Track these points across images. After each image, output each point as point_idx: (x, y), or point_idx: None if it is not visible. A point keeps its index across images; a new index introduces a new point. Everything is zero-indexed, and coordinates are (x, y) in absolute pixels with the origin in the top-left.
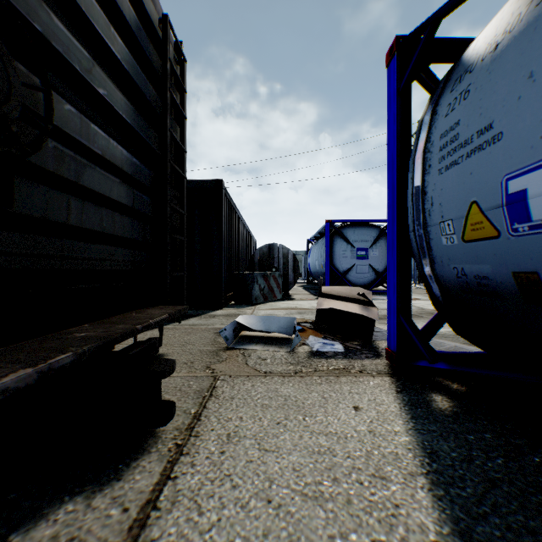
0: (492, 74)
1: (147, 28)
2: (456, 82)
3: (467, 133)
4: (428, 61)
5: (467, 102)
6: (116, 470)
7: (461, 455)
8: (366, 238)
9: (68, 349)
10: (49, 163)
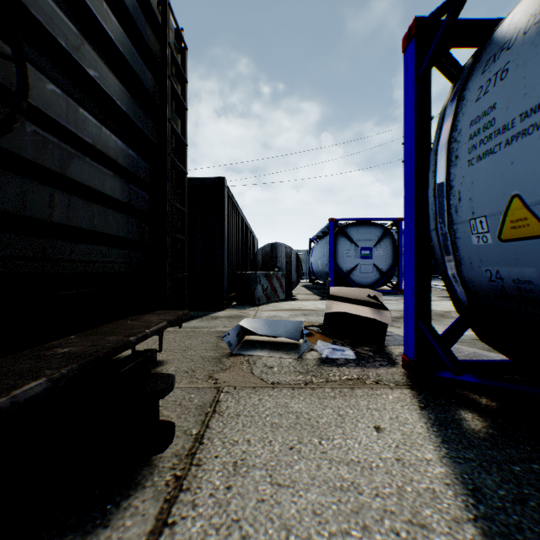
0: (539, 47)
1: (145, 11)
2: (488, 62)
3: (507, 117)
4: (449, 45)
5: (505, 83)
6: (103, 512)
7: (511, 493)
8: (370, 237)
9: (42, 372)
10: (27, 149)
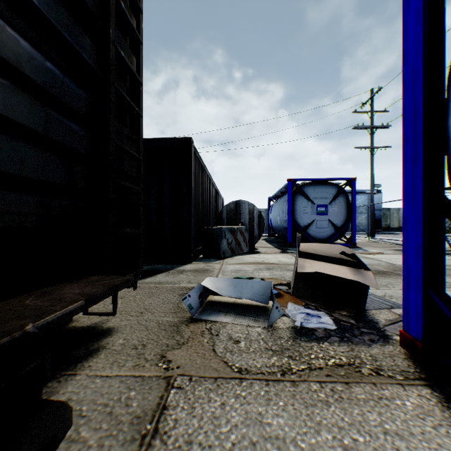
0: None
1: None
2: None
3: None
4: None
5: None
6: None
7: None
8: (325, 195)
9: None
10: None
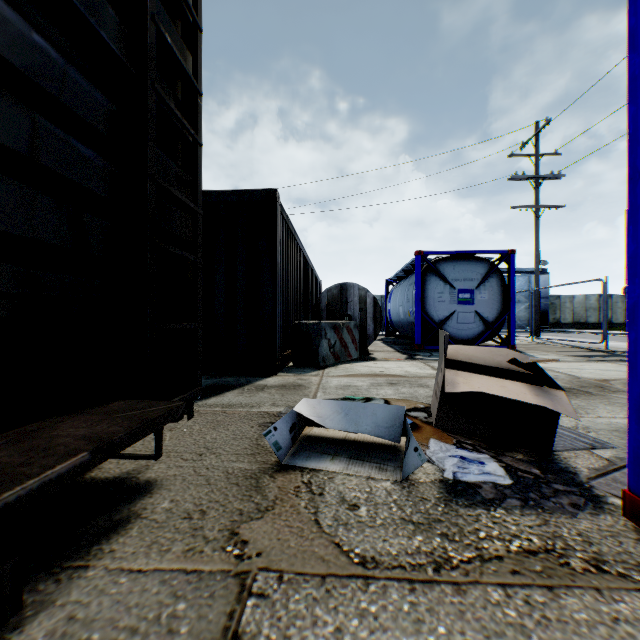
0: None
1: None
2: None
3: None
4: None
5: None
6: None
7: None
8: (470, 276)
9: None
10: None
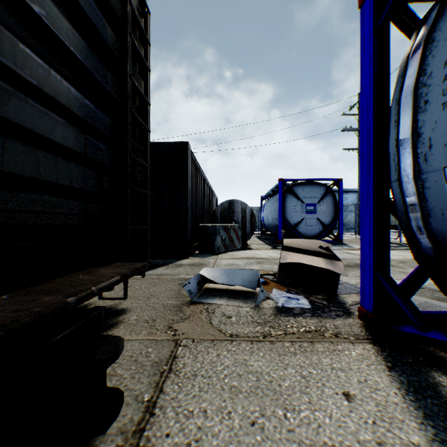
0: None
1: None
2: None
3: None
4: None
5: None
6: None
7: None
8: (314, 195)
9: None
10: None
